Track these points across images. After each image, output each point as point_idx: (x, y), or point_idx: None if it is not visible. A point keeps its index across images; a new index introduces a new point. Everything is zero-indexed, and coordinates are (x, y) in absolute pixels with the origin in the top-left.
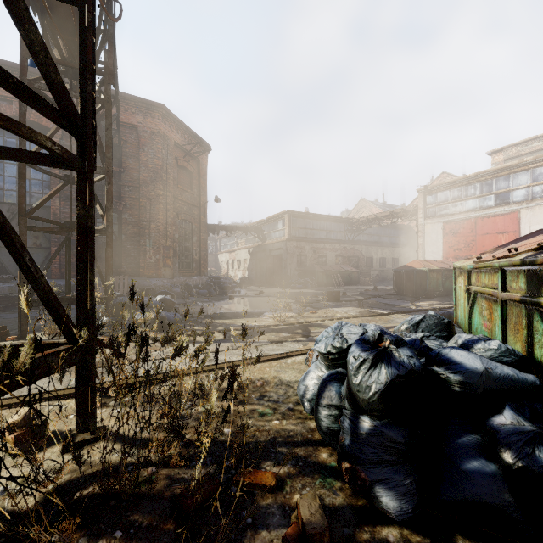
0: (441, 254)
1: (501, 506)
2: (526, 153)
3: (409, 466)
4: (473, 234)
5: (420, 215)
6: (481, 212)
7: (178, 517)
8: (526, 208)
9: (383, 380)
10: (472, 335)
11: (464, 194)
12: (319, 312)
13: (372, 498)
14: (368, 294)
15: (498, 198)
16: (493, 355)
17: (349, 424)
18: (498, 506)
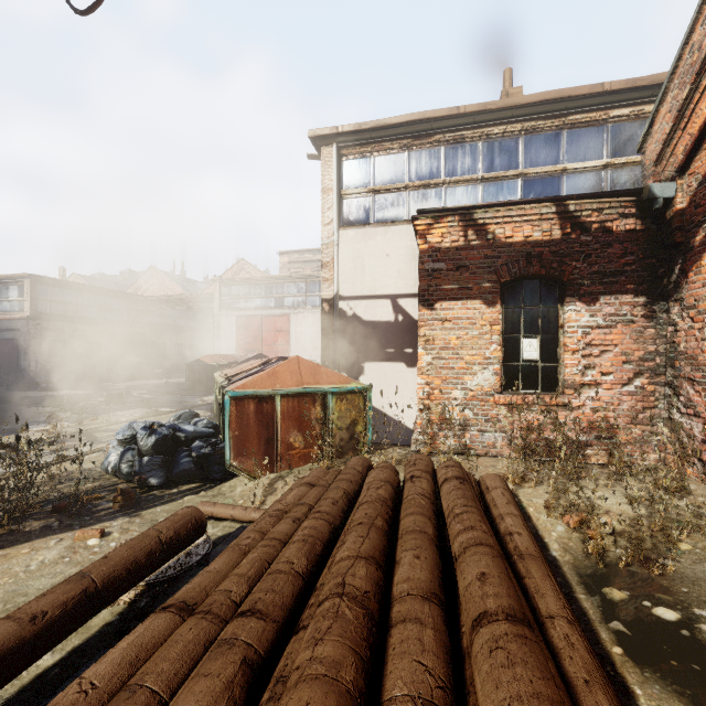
0: (235, 347)
1: (190, 468)
2: (302, 261)
3: (163, 469)
4: (259, 330)
5: (216, 305)
6: (265, 311)
7: (57, 513)
8: (294, 313)
9: (154, 440)
10: (200, 418)
11: (253, 293)
12: (101, 418)
13: (148, 483)
14: (158, 392)
15: (277, 301)
16: (204, 425)
17: (139, 463)
18: (190, 468)
